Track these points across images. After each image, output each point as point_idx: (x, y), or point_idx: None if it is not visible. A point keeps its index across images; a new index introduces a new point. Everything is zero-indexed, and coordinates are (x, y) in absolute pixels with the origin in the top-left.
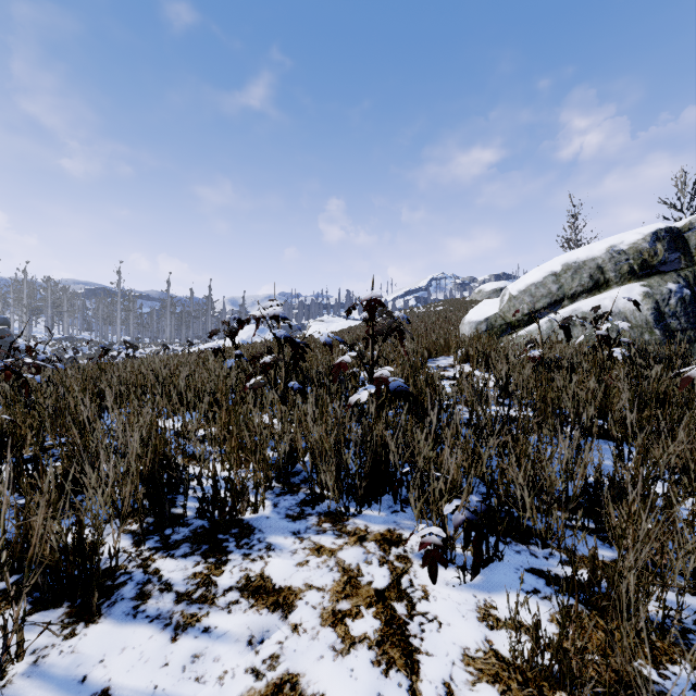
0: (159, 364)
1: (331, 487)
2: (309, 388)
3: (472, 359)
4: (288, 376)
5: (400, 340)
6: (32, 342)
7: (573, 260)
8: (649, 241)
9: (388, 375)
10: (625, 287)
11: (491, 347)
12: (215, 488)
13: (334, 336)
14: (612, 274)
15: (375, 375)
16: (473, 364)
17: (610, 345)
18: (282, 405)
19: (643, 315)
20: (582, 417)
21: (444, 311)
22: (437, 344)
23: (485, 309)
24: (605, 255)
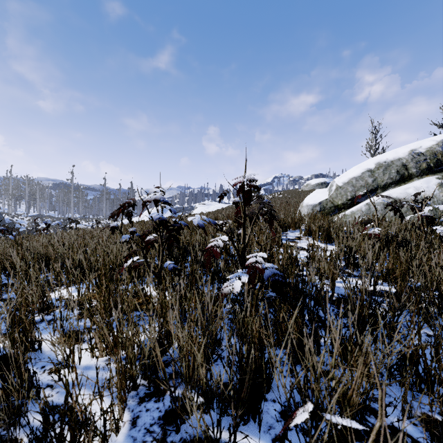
0: (68, 239)
1: (197, 418)
2: (189, 258)
3: (314, 233)
4: (172, 249)
5: (270, 223)
6: (15, 217)
7: (384, 160)
8: (442, 146)
9: (263, 262)
10: (424, 179)
11: (329, 224)
12: (46, 423)
13: (207, 219)
14: (414, 170)
15: (248, 262)
16: (315, 237)
17: (428, 223)
18: (159, 282)
19: (439, 200)
20: (441, 295)
21: (284, 198)
22: (285, 221)
23: (318, 196)
24: (408, 156)
